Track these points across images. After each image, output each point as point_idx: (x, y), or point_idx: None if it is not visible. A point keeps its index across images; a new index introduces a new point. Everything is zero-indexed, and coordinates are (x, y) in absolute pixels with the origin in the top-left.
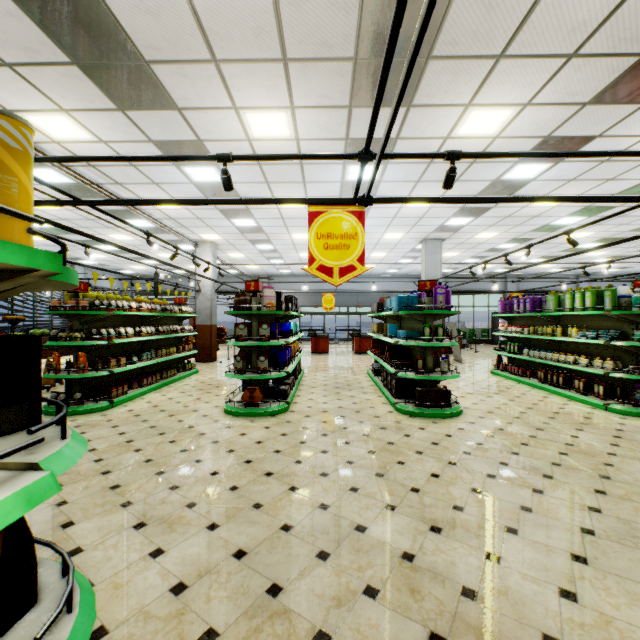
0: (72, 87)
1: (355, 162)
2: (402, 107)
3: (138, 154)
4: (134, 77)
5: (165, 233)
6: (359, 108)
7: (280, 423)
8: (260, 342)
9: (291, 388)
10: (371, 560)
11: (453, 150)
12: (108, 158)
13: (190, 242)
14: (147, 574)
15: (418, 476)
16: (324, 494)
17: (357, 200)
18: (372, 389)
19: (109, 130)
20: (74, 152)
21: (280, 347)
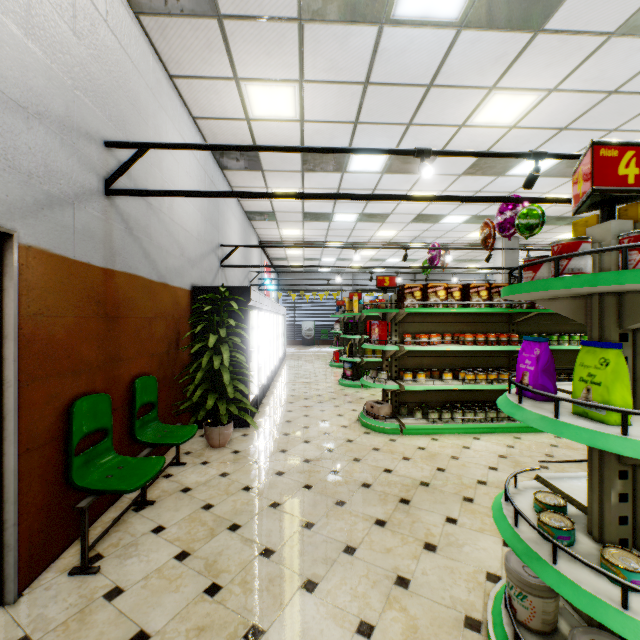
0: (564, 228)
1: None
2: None
3: None
4: None
5: None
6: None
7: None
8: None
9: None
10: None
11: None
12: None
13: None
14: None
15: None
16: None
17: None
18: None
19: None
20: None
21: None
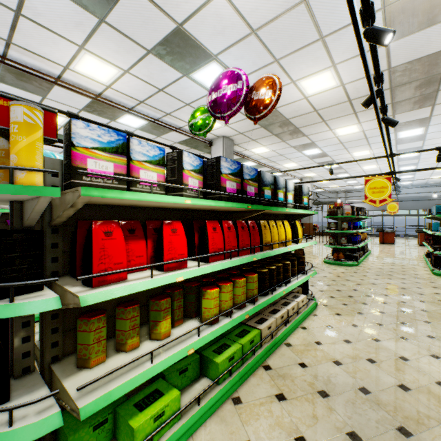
0: (269, 140)
1: (402, 130)
2: (428, 107)
3: (285, 151)
4: (291, 132)
5: (286, 176)
6: (399, 114)
7: (353, 269)
8: (342, 231)
9: (360, 256)
10: (387, 300)
11: (439, 146)
12: (291, 170)
13: (298, 179)
14: (311, 288)
15: (425, 292)
16: (372, 287)
17: (387, 173)
18: (421, 264)
19: (276, 147)
20: (261, 155)
21: (353, 235)
